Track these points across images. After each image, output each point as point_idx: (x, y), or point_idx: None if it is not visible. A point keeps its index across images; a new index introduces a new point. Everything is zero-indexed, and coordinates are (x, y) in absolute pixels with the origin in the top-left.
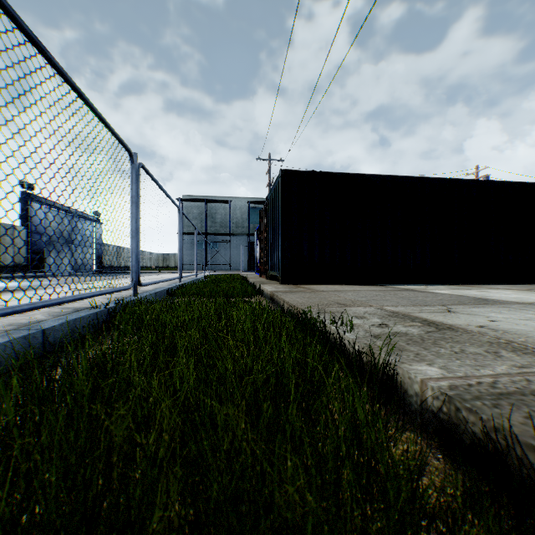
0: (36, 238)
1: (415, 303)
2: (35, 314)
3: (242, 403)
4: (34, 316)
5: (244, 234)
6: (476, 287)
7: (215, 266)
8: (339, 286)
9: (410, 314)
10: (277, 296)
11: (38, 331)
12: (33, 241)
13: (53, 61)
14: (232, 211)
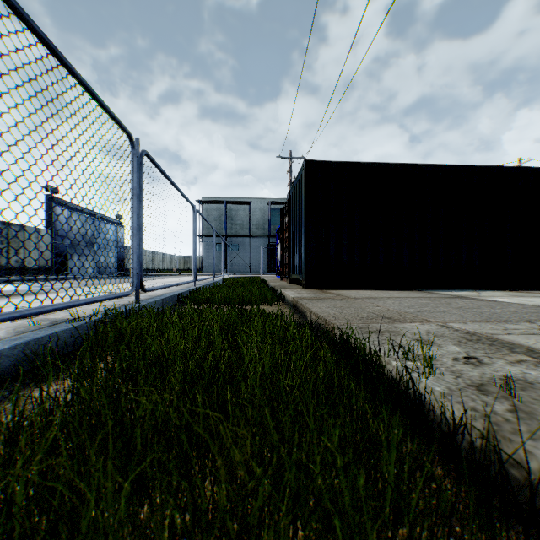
0: (60, 241)
1: (486, 318)
2: None
3: None
4: None
5: (264, 236)
6: None
7: (235, 268)
8: (372, 291)
9: (497, 337)
10: (301, 304)
11: None
12: (57, 244)
13: None
14: (252, 212)
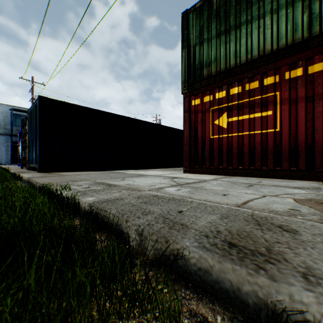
0: None
1: (112, 178)
2: None
3: None
4: None
5: (7, 134)
6: (147, 170)
7: None
8: (81, 172)
9: (105, 182)
10: (32, 180)
11: None
12: None
13: None
14: None
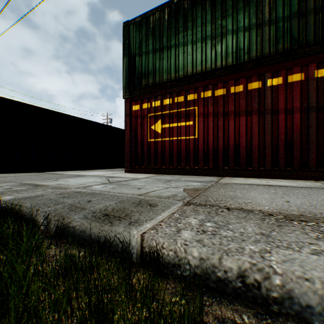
0: None
1: (45, 179)
2: None
3: None
4: None
5: None
6: (91, 170)
7: None
8: (8, 174)
9: (33, 183)
10: None
11: None
12: None
13: None
14: None
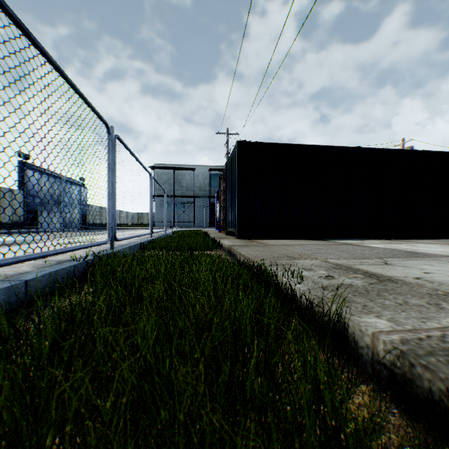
0: (31, 200)
1: (354, 256)
2: (22, 266)
3: (201, 359)
4: (21, 268)
5: (206, 196)
6: (405, 241)
7: (181, 223)
8: (287, 240)
9: (352, 266)
10: (234, 249)
11: (21, 282)
12: (29, 202)
13: (37, 42)
14: (196, 177)
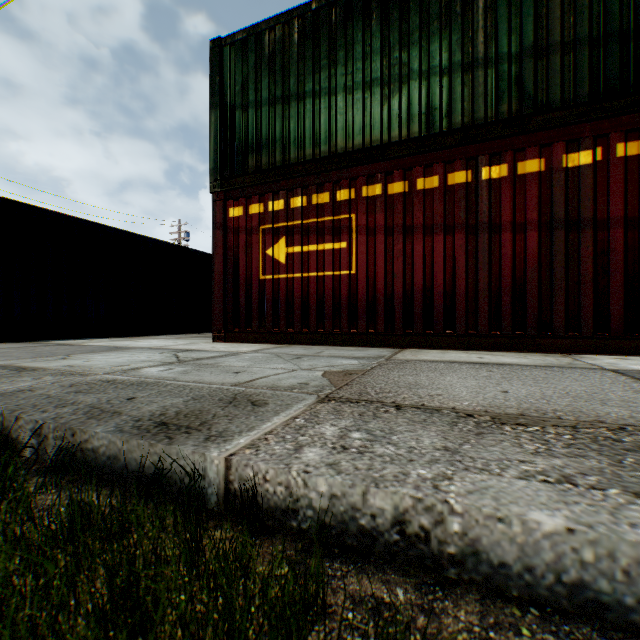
0: None
1: (40, 356)
2: None
3: None
4: None
5: None
6: (143, 338)
7: None
8: None
9: (14, 365)
10: None
11: None
12: None
13: None
14: None
